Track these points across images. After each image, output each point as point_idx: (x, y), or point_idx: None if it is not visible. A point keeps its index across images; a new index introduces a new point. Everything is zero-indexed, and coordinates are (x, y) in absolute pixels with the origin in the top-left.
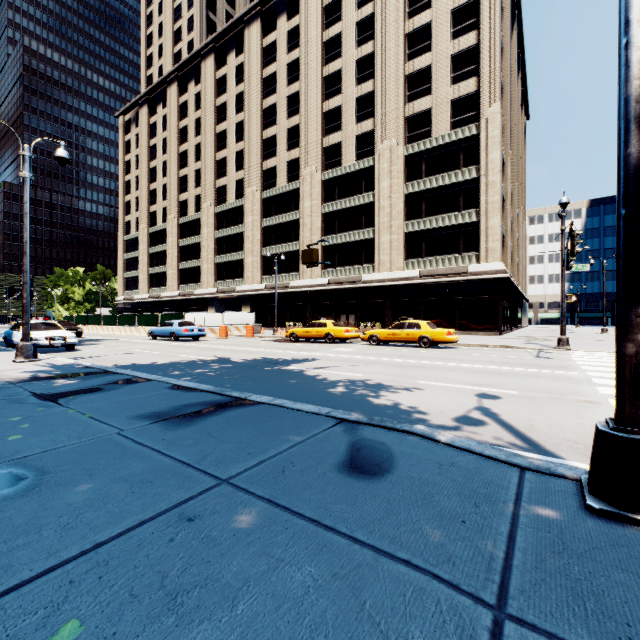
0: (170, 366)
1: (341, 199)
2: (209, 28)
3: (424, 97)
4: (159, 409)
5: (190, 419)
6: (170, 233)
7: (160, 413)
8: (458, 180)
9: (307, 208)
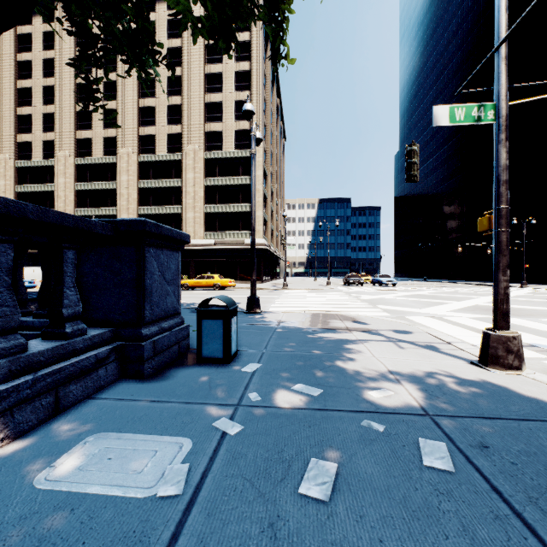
0: None
1: (155, 179)
2: None
3: (218, 122)
4: None
5: None
6: None
7: None
8: (239, 183)
9: (124, 181)
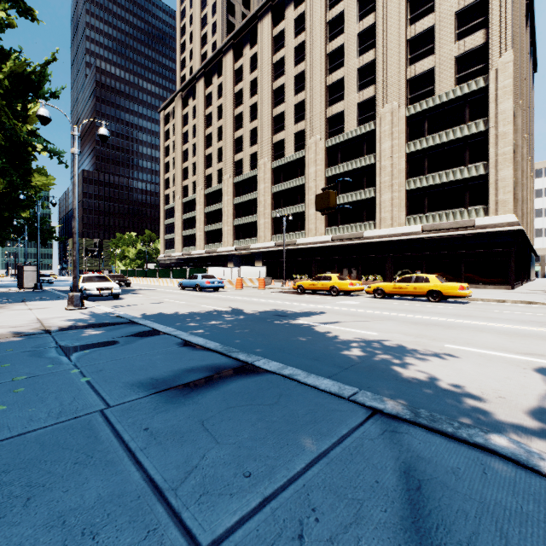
0: (188, 316)
1: (343, 163)
2: (229, 29)
3: (426, 58)
4: (159, 374)
5: (186, 393)
6: (198, 202)
7: (158, 380)
8: (463, 135)
9: (312, 173)
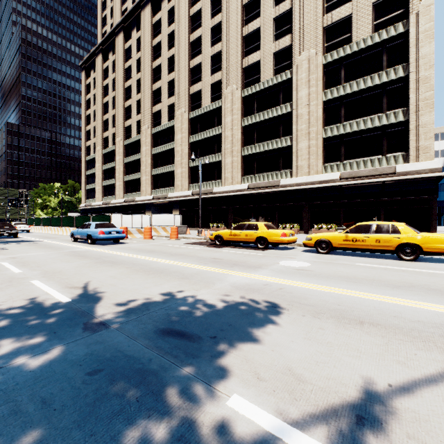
0: None
1: (259, 112)
2: None
3: (343, 5)
4: None
5: None
6: (118, 152)
7: None
8: (382, 81)
9: (228, 122)
